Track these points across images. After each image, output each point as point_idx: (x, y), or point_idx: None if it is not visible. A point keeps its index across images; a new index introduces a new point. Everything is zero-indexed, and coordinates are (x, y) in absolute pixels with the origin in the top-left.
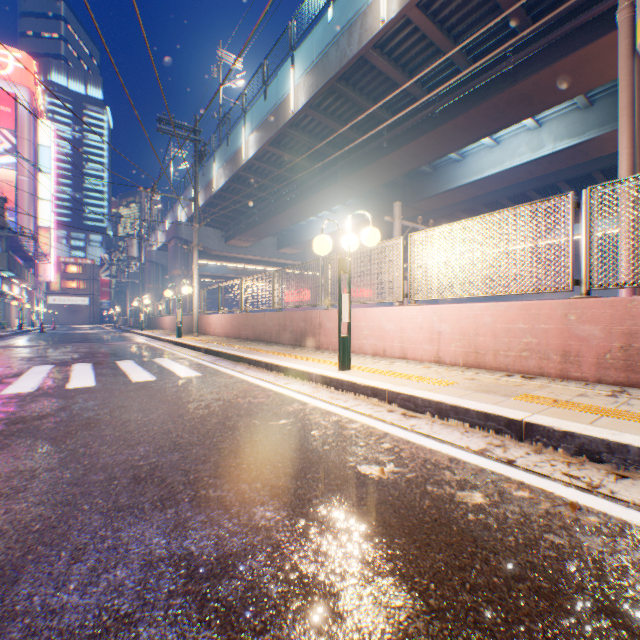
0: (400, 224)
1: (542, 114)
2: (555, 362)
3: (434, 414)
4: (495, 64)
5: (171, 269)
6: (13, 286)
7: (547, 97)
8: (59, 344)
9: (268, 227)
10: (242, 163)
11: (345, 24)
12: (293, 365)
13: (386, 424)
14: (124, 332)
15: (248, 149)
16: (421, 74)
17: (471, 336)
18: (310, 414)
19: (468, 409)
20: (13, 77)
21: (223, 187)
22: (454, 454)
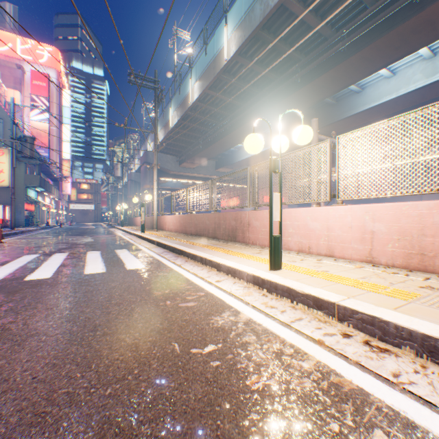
0: (317, 137)
1: (437, 44)
2: None
3: (420, 352)
4: None
5: (143, 184)
6: (45, 197)
7: None
8: (62, 236)
9: (208, 152)
10: (189, 105)
11: None
12: (224, 261)
13: (351, 366)
14: (111, 228)
15: (193, 94)
16: None
17: (414, 236)
18: (243, 334)
19: None
20: (47, 63)
21: (176, 124)
22: None
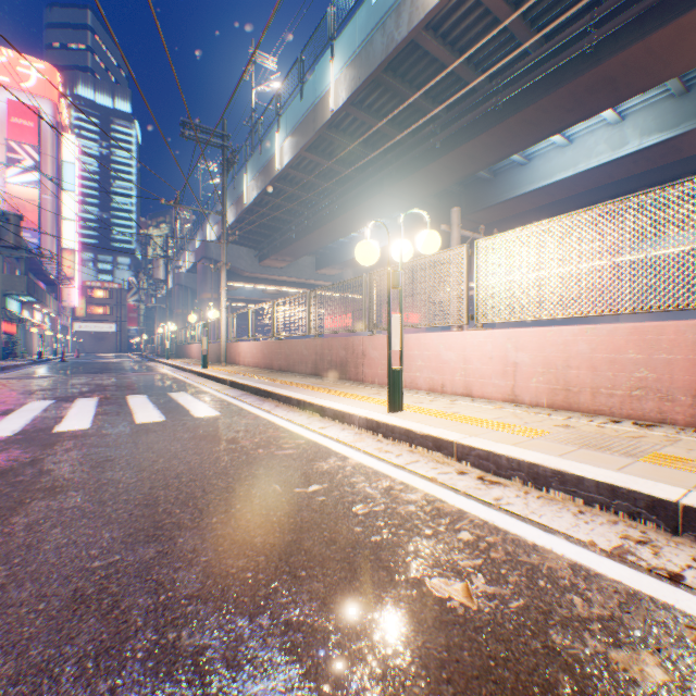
0: (459, 234)
1: (626, 105)
2: (684, 405)
3: (526, 481)
4: (572, 42)
5: (200, 292)
6: (34, 312)
7: (636, 80)
8: (74, 375)
9: (305, 245)
10: (276, 172)
11: (392, 3)
12: (330, 404)
13: (458, 495)
14: (149, 361)
15: (282, 156)
16: (494, 31)
17: (559, 369)
18: (351, 476)
19: (582, 478)
20: (36, 89)
21: (255, 200)
22: (575, 557)
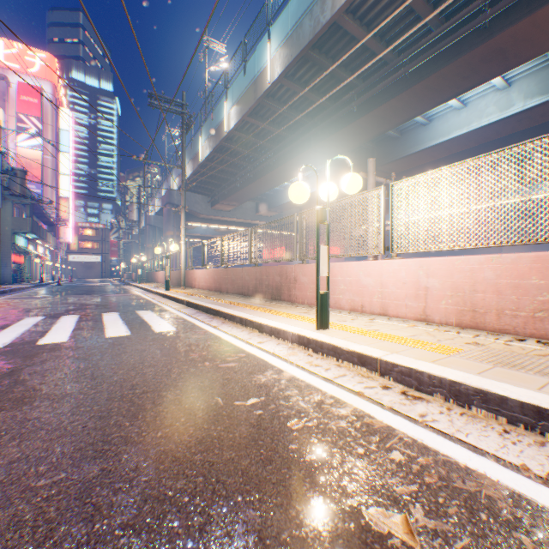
0: (374, 180)
1: (512, 73)
2: None
3: (448, 397)
4: (469, 20)
5: (165, 231)
6: (37, 246)
7: (523, 50)
8: (65, 296)
9: (248, 192)
10: (224, 134)
11: None
12: (267, 321)
13: (385, 410)
14: (125, 285)
15: (229, 121)
16: None
17: (467, 292)
18: (286, 389)
19: (505, 398)
20: (39, 74)
21: (208, 157)
22: (512, 484)
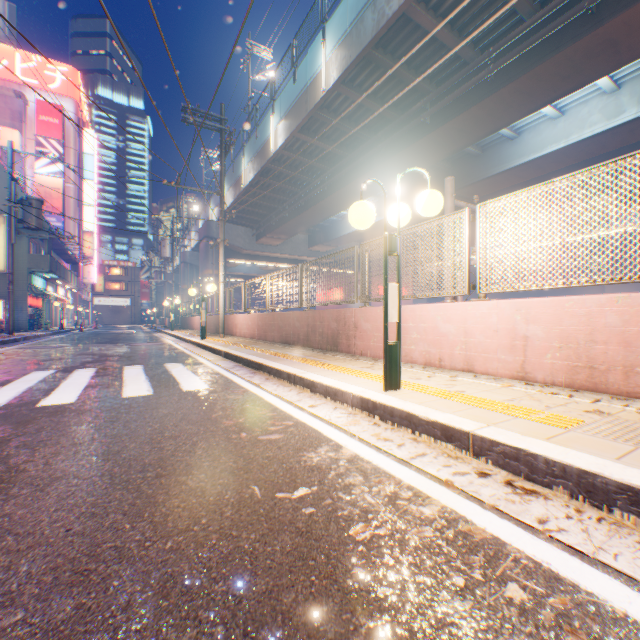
0: (453, 203)
1: (622, 72)
2: None
3: (575, 493)
4: (570, 6)
5: (202, 269)
6: (58, 287)
7: None
8: (85, 345)
9: (298, 223)
10: (270, 154)
11: None
12: (321, 379)
13: (487, 511)
14: (156, 332)
15: (276, 139)
16: None
17: (581, 343)
18: (346, 474)
19: None
20: (60, 90)
21: (252, 182)
22: None
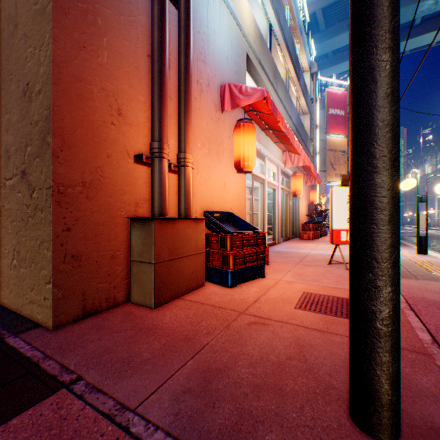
0: None
1: None
2: None
3: None
4: None
5: None
6: None
7: None
8: None
9: None
10: None
11: None
12: None
13: None
14: None
15: None
16: None
17: None
18: None
19: None
20: None
21: None
22: None
